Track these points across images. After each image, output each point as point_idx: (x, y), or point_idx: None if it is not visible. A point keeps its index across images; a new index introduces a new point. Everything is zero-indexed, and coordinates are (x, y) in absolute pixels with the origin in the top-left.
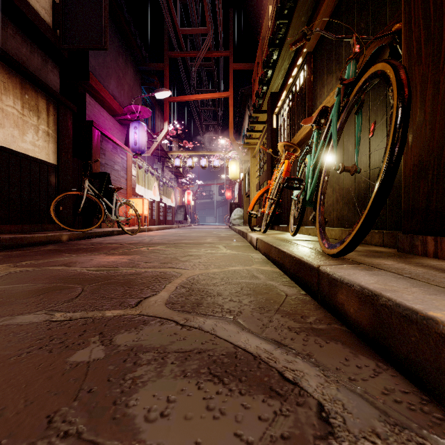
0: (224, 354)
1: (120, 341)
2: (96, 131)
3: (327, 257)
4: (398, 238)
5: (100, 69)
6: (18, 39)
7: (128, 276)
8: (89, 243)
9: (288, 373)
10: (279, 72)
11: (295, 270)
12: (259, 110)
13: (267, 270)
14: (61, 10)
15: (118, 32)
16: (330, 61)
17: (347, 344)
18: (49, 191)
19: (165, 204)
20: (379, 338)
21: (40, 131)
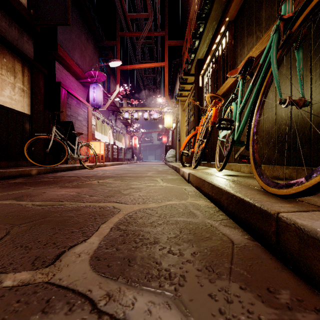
0: None
1: None
2: (63, 89)
3: (273, 197)
4: None
5: (67, 43)
6: None
7: (67, 212)
8: (53, 176)
9: None
10: (205, 42)
11: (236, 210)
12: (188, 73)
13: (202, 205)
14: None
15: (81, 16)
16: (250, 24)
17: None
18: (24, 135)
19: (118, 146)
20: None
21: (16, 87)
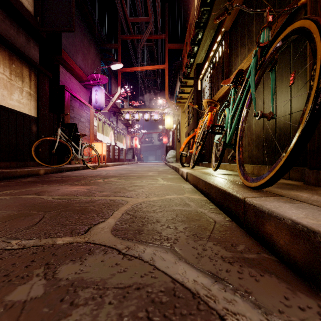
0: (163, 290)
1: (63, 274)
2: (67, 92)
3: (248, 189)
4: (304, 173)
5: (70, 47)
6: (7, 23)
7: (84, 204)
8: (60, 175)
9: (230, 318)
10: (203, 48)
11: (221, 200)
12: (187, 77)
13: (196, 199)
14: (40, 2)
15: (84, 20)
16: (243, 36)
17: (281, 277)
18: (30, 137)
19: (119, 147)
20: (317, 276)
21: (24, 92)
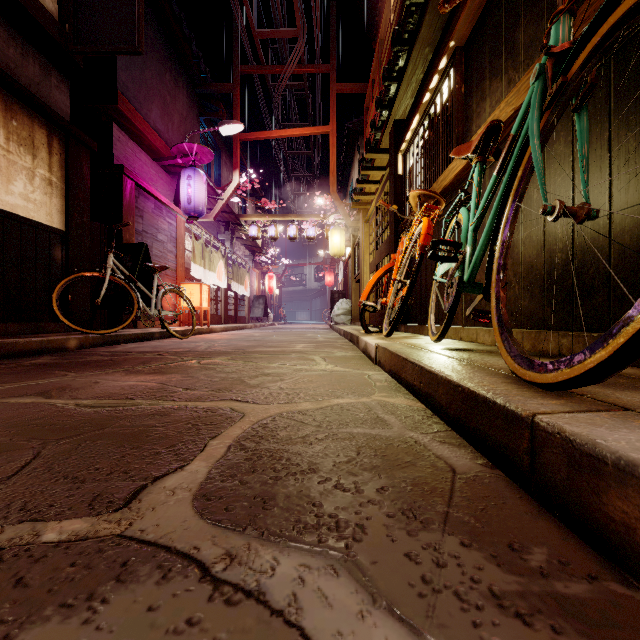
0: None
1: None
2: (128, 181)
3: (531, 389)
4: None
5: (135, 88)
6: (1, 34)
7: (144, 419)
8: (110, 351)
9: None
10: (409, 87)
11: (462, 412)
12: (375, 148)
13: (401, 406)
14: None
15: (164, 34)
16: (496, 55)
17: None
18: (51, 271)
19: (236, 292)
20: None
21: (37, 177)
